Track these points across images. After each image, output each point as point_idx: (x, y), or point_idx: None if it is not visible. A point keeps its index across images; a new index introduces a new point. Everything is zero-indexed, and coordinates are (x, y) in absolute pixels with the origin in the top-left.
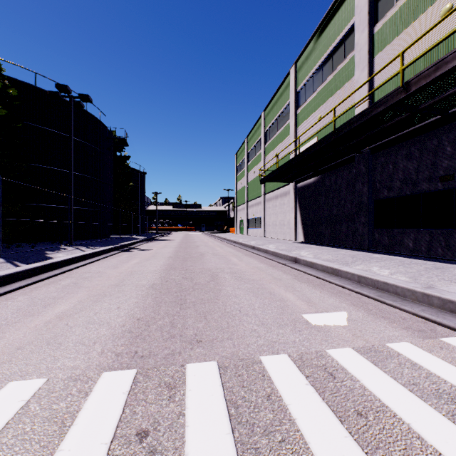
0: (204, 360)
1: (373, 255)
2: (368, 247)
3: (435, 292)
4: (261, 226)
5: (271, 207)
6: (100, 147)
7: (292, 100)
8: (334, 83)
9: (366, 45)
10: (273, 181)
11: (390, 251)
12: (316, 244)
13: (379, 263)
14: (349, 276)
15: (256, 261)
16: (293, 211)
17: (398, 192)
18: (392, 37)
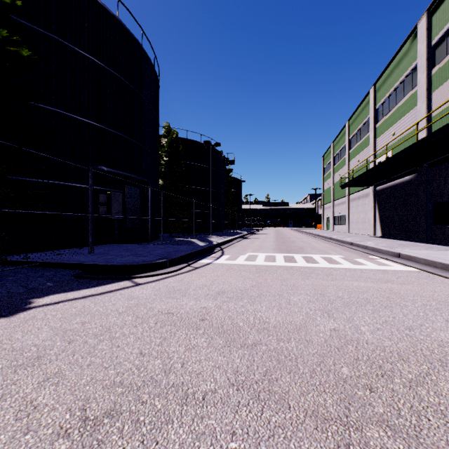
0: (299, 257)
1: (420, 244)
2: (427, 240)
3: (391, 250)
4: (345, 223)
5: (354, 206)
6: (218, 169)
7: (371, 116)
8: (404, 107)
9: (425, 84)
10: (353, 186)
11: (442, 242)
12: (389, 238)
13: (412, 247)
14: (370, 248)
15: (328, 244)
16: (372, 210)
17: (447, 198)
18: (443, 81)
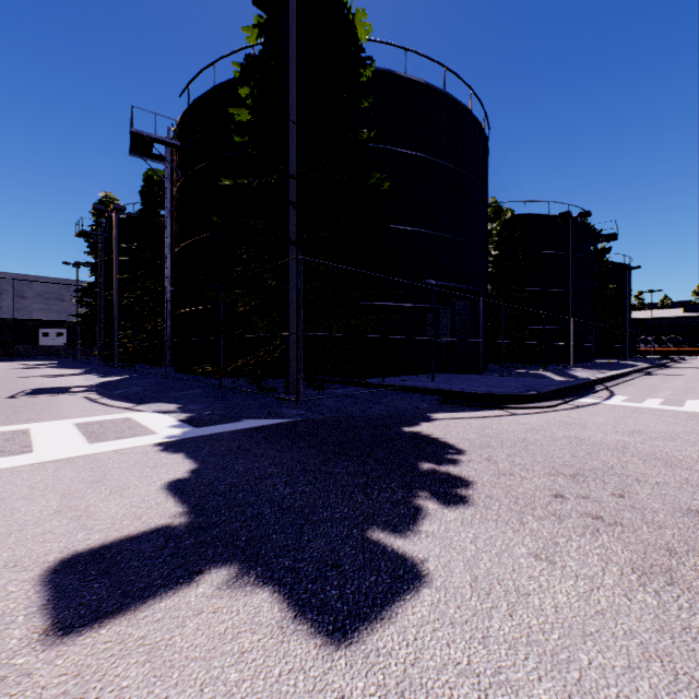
0: None
1: None
2: None
3: None
4: None
5: None
6: (581, 254)
7: None
8: None
9: None
10: None
11: None
12: None
13: None
14: None
15: None
16: None
17: None
18: None
